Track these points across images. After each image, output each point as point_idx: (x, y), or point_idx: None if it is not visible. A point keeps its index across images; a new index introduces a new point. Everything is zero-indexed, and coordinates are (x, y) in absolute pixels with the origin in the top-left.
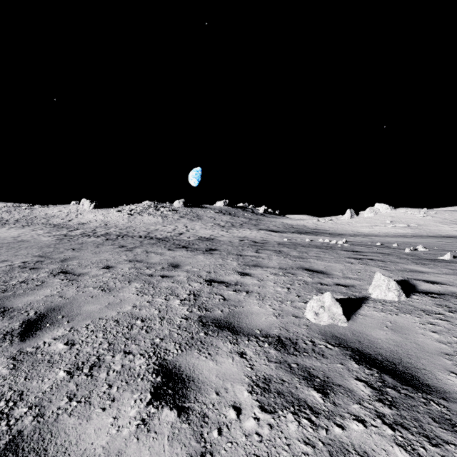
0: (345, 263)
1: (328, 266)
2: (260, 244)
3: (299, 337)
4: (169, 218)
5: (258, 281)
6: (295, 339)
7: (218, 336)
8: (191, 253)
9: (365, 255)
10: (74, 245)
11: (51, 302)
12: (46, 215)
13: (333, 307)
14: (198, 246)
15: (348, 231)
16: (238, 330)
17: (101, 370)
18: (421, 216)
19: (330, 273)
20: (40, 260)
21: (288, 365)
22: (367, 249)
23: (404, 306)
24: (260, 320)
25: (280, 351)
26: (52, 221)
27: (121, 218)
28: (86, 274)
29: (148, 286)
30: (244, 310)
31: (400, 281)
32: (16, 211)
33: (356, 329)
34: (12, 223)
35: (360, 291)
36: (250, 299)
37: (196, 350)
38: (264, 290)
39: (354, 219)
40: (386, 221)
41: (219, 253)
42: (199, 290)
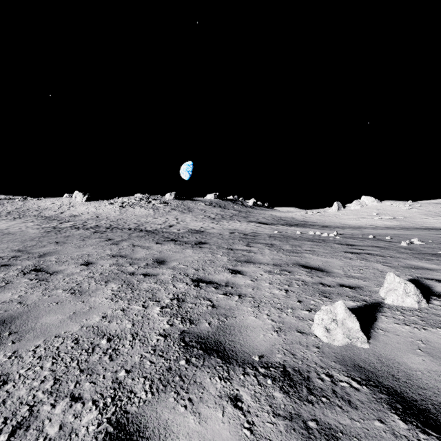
0: (342, 258)
1: (326, 262)
2: (250, 237)
3: (311, 367)
4: (160, 210)
5: (251, 281)
6: (307, 371)
7: (204, 366)
8: (179, 246)
9: (361, 250)
10: (60, 238)
11: (5, 311)
12: (39, 207)
13: (348, 320)
14: (187, 239)
15: (335, 223)
16: (229, 356)
17: (26, 436)
18: (407, 209)
19: (330, 271)
20: (17, 255)
21: (303, 425)
22: (361, 242)
23: (429, 316)
24: (258, 339)
25: (289, 395)
26: (44, 213)
27: (112, 211)
28: (60, 272)
29: (126, 288)
30: (237, 323)
31: (410, 281)
32: (9, 203)
33: (382, 353)
34: (4, 216)
35: (369, 294)
36: (243, 306)
37: (172, 394)
38: (259, 293)
39: (341, 211)
40: (373, 213)
41: (209, 246)
42: (184, 294)
